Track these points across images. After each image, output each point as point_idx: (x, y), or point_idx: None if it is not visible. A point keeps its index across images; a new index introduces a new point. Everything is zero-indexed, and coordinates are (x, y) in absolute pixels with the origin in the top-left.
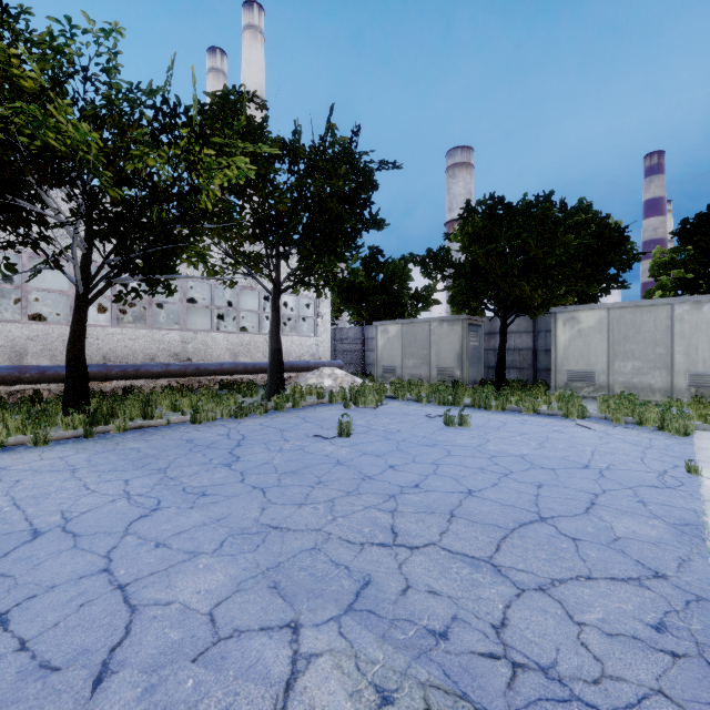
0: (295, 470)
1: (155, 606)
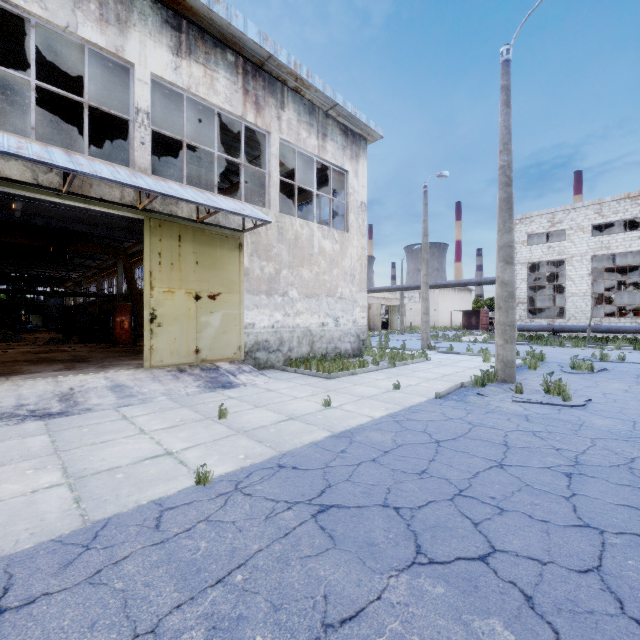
0: None
1: (602, 417)
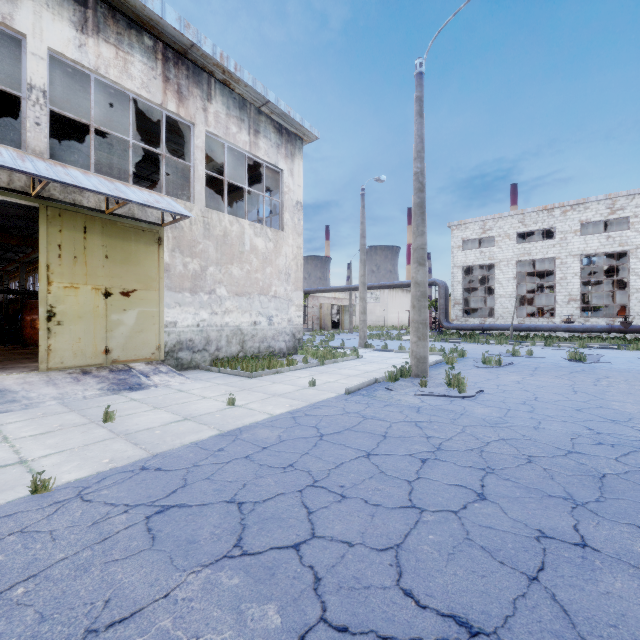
0: (598, 478)
1: (484, 406)
